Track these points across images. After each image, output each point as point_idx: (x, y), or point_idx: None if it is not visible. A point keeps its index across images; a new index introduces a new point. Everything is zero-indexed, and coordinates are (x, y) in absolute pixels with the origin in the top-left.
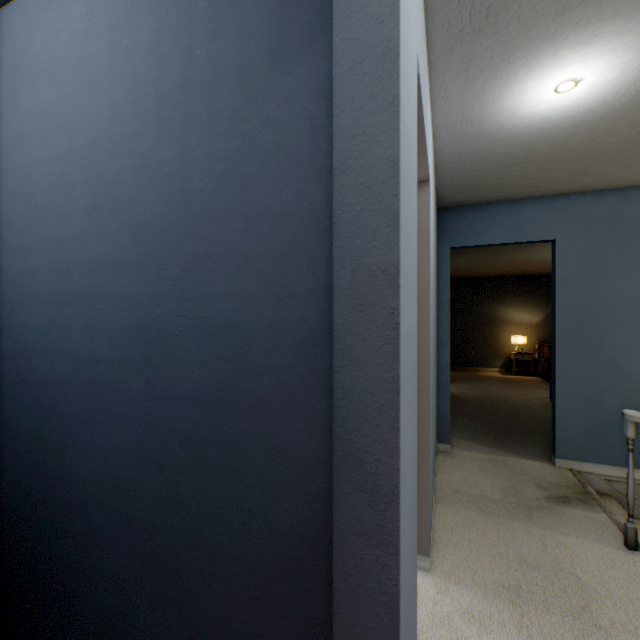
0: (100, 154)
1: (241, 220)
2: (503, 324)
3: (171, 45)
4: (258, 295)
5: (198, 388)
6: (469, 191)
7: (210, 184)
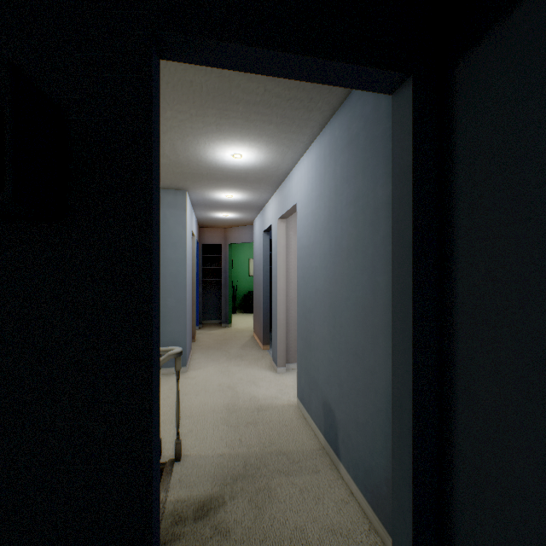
0: None
1: None
2: None
3: None
4: None
5: None
6: None
7: None
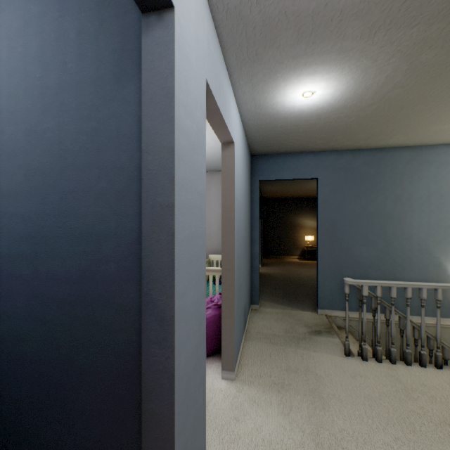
0: (1, 119)
1: (97, 170)
2: (300, 228)
3: (52, 57)
4: (107, 215)
5: (70, 271)
6: (268, 146)
7: (77, 147)
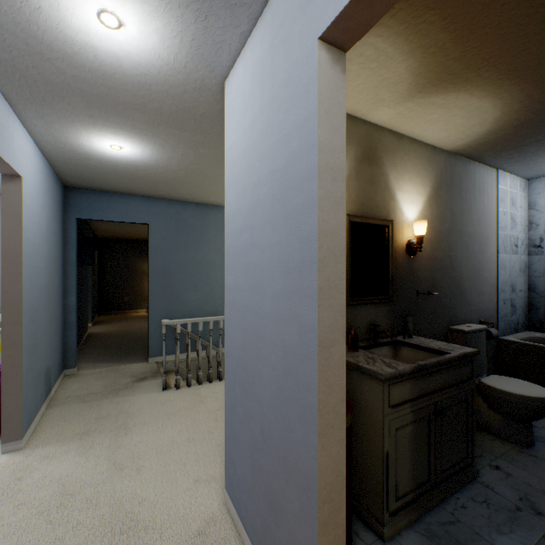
0: None
1: None
2: None
3: None
4: None
5: None
6: (87, 181)
7: None
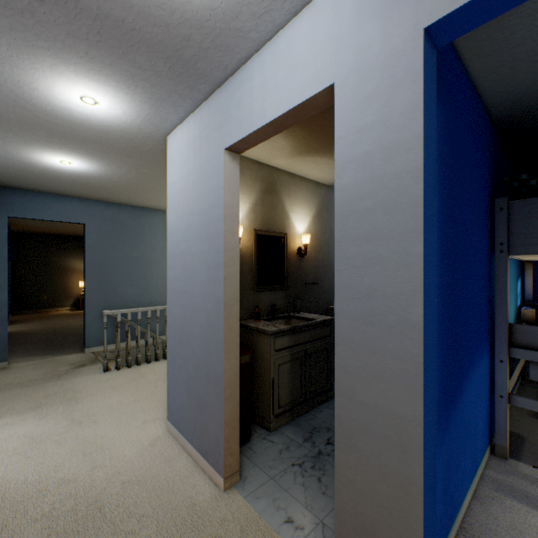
0: None
1: None
2: (74, 272)
3: None
4: None
5: None
6: (23, 183)
7: None
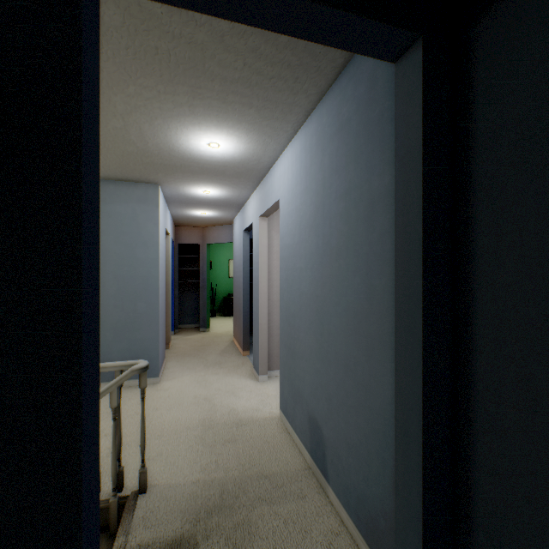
0: None
1: None
2: None
3: None
4: None
5: None
6: None
7: None
